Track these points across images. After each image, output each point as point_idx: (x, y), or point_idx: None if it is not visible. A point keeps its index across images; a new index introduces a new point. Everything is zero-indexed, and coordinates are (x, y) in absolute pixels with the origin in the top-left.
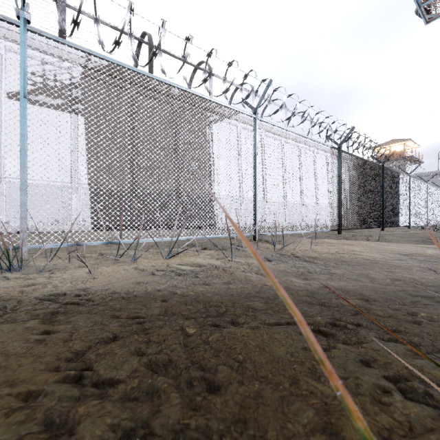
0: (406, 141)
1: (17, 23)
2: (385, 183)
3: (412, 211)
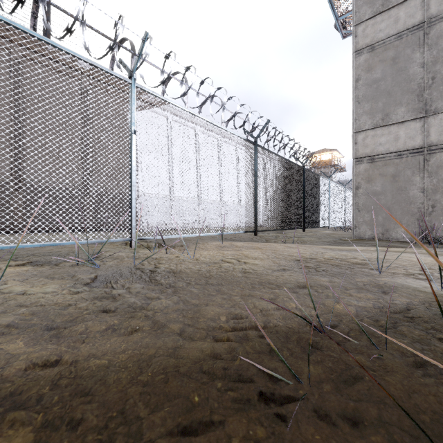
0: (333, 151)
1: None
2: (306, 184)
3: (331, 212)
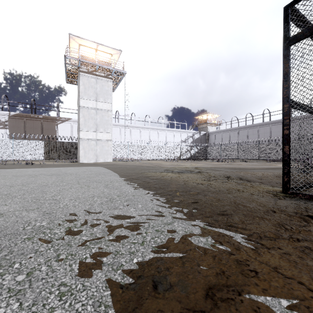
0: (207, 114)
1: None
2: None
3: None
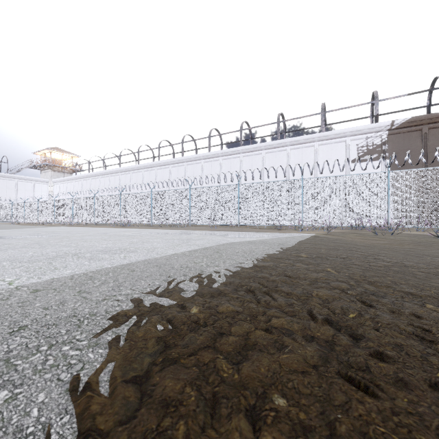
0: None
1: (387, 172)
2: None
3: None
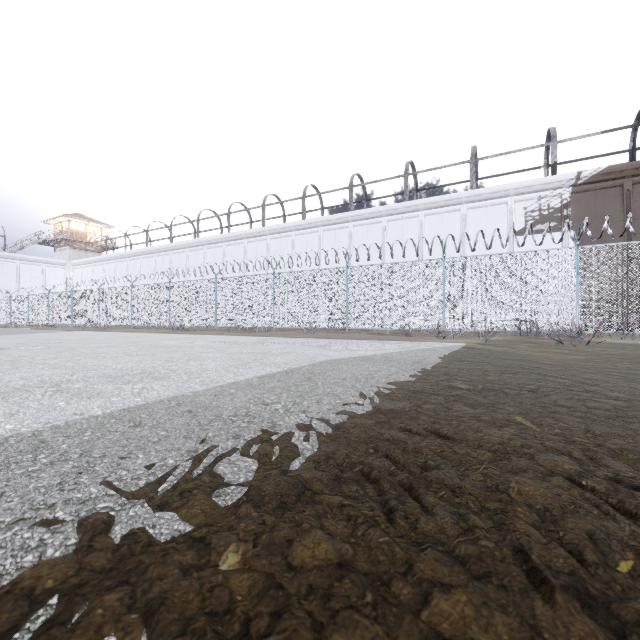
0: None
1: (574, 247)
2: None
3: None
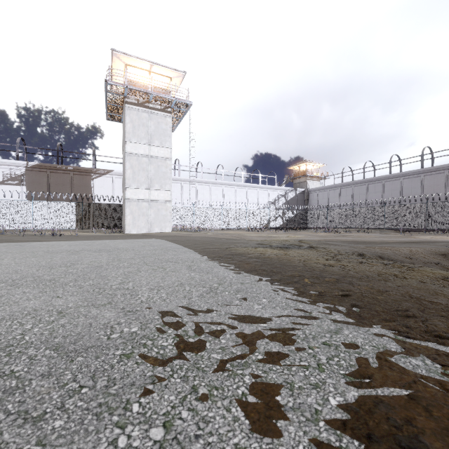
0: (306, 163)
1: None
2: None
3: None
